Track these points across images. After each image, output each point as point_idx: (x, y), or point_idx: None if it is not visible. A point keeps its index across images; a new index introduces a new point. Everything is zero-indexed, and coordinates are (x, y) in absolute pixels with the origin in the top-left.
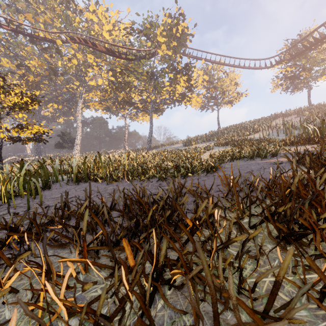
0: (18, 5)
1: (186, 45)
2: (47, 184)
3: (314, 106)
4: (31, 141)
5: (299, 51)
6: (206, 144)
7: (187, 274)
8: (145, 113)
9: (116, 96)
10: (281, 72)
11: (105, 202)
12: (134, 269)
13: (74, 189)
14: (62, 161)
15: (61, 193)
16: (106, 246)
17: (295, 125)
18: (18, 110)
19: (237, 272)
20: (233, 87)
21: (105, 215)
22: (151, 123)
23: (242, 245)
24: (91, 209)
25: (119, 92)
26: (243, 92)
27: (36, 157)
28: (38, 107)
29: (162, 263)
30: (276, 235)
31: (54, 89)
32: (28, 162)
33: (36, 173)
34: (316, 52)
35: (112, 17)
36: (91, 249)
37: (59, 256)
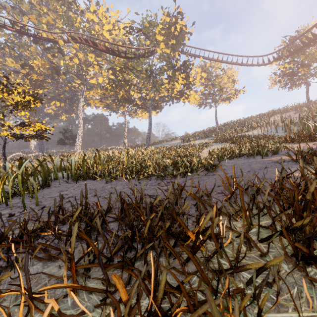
0: (22, 7)
1: (184, 43)
2: (46, 182)
3: (312, 102)
4: (34, 139)
5: (298, 47)
6: (204, 140)
7: (192, 311)
8: (144, 110)
9: (116, 93)
10: (279, 68)
11: (102, 203)
12: (127, 304)
13: (73, 188)
14: (62, 159)
15: (60, 192)
16: (98, 263)
17: (294, 121)
18: (20, 108)
19: (249, 302)
20: (231, 84)
21: (98, 226)
22: (149, 120)
23: (257, 272)
24: (87, 213)
25: (119, 90)
26: (240, 89)
27: (40, 153)
28: (41, 105)
29: (161, 299)
30: (291, 251)
31: (57, 87)
32: (27, 160)
33: (35, 172)
34: (314, 48)
35: (112, 17)
36: (81, 267)
37: (46, 273)
